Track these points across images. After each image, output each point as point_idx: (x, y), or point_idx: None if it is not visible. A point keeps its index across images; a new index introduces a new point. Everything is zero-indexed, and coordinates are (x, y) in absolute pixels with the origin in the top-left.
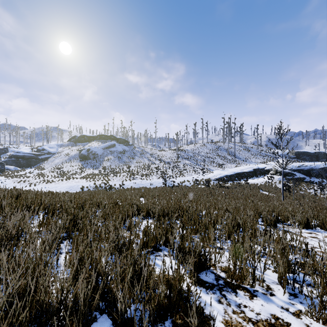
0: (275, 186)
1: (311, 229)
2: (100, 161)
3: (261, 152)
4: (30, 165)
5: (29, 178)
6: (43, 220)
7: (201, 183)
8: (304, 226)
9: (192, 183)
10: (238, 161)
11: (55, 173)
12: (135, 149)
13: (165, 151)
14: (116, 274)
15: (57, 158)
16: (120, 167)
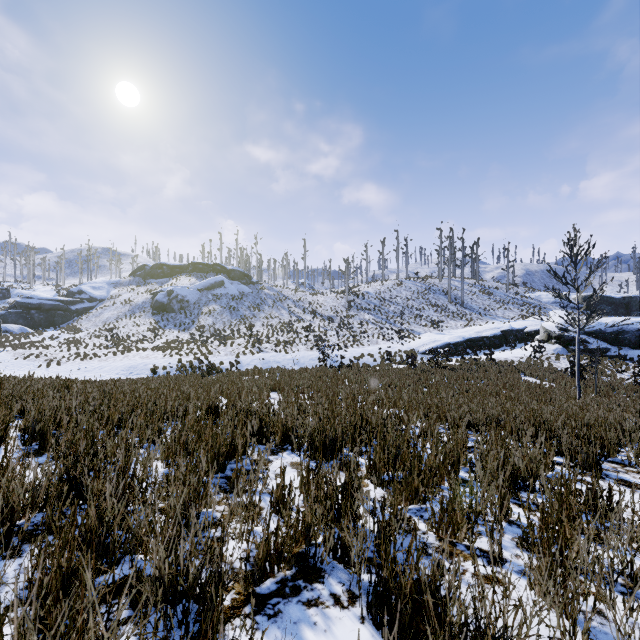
0: (550, 365)
1: None
2: (194, 315)
3: (515, 296)
4: (53, 324)
5: (49, 349)
6: None
7: (396, 360)
8: None
9: (379, 359)
10: (471, 315)
11: (102, 340)
12: (263, 292)
13: (324, 295)
14: None
15: (109, 309)
16: (233, 328)
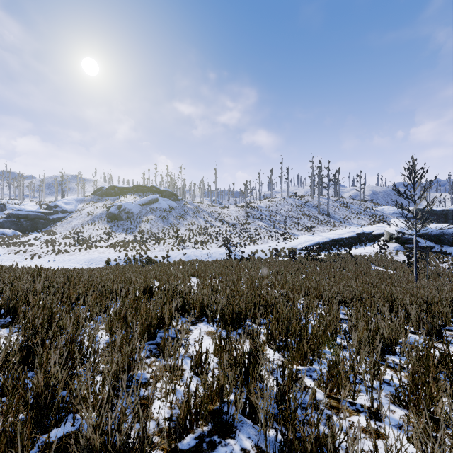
0: (392, 258)
1: None
2: (137, 222)
3: (365, 209)
4: (36, 229)
5: (33, 247)
6: None
7: (281, 254)
8: None
9: (269, 254)
10: (334, 223)
11: (71, 240)
12: (186, 206)
13: (229, 208)
14: None
15: (76, 219)
16: (164, 232)
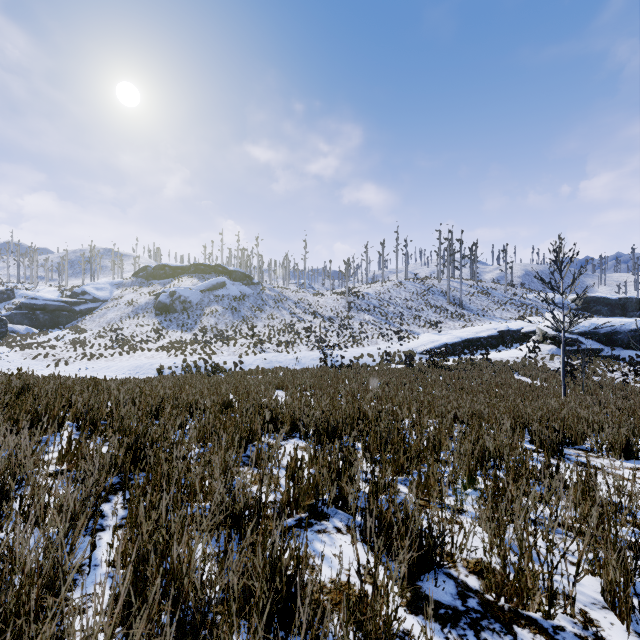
0: (544, 365)
1: (637, 460)
2: (197, 315)
3: (513, 297)
4: (58, 324)
5: (56, 350)
6: (68, 448)
7: (395, 360)
8: (620, 454)
9: (379, 359)
10: (469, 316)
11: (107, 340)
12: (264, 293)
13: (324, 296)
14: (229, 610)
15: (112, 310)
16: (235, 328)
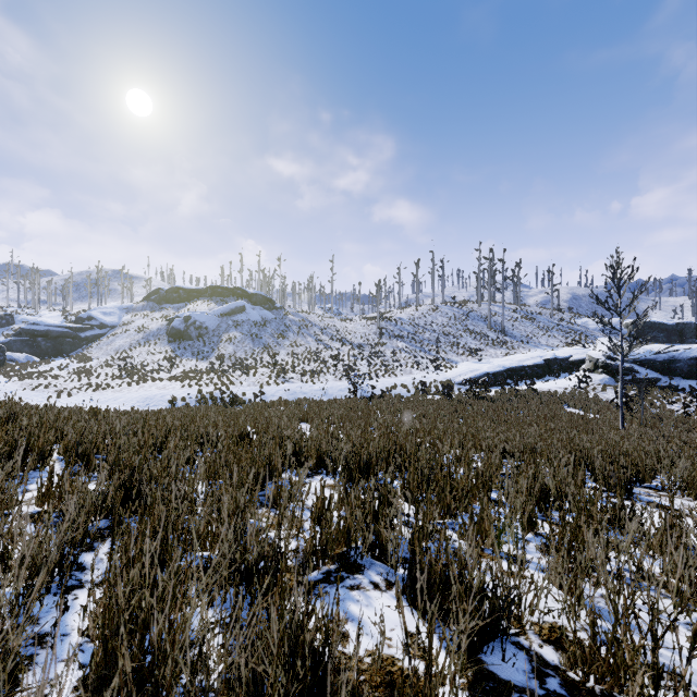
0: (596, 396)
1: None
2: (213, 342)
3: (560, 322)
4: (61, 352)
5: (58, 380)
6: (49, 485)
7: (431, 391)
8: None
9: (413, 390)
10: (512, 343)
11: (115, 370)
12: (287, 318)
13: (353, 321)
14: None
15: (121, 337)
16: (255, 357)
